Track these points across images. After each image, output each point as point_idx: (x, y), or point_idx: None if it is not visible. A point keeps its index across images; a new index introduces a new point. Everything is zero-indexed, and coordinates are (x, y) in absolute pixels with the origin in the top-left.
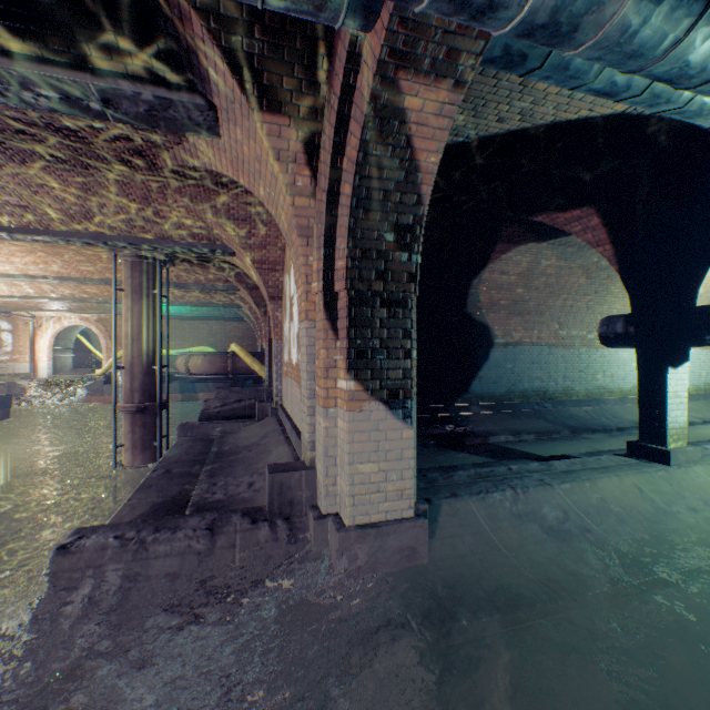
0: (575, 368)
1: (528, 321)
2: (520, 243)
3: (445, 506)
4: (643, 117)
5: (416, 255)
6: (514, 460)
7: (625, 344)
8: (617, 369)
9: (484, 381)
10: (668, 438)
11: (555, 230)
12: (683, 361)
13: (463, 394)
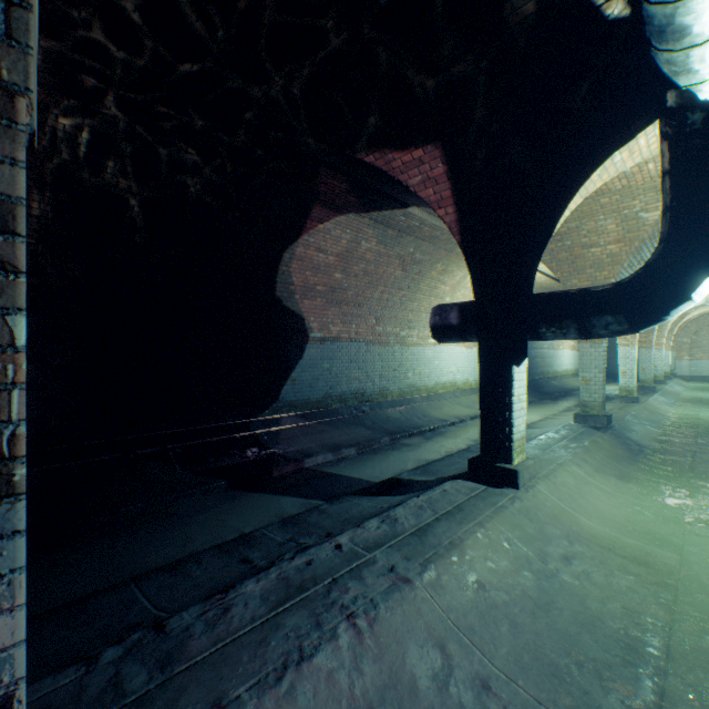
0: (390, 367)
1: (347, 313)
2: (342, 212)
3: None
4: None
5: None
6: (338, 502)
7: (459, 338)
8: (424, 367)
9: (298, 384)
10: (514, 453)
11: (382, 196)
12: (524, 357)
13: (272, 403)
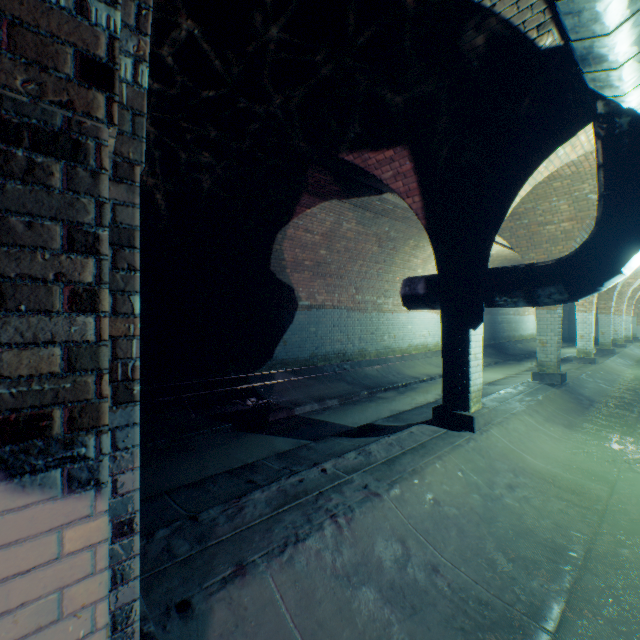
0: (368, 331)
1: (331, 284)
2: (326, 198)
3: (220, 612)
4: (483, 11)
5: (109, 7)
6: (323, 441)
7: (425, 306)
8: (398, 331)
9: (289, 345)
10: (470, 402)
11: (360, 185)
12: (480, 322)
13: (267, 361)
